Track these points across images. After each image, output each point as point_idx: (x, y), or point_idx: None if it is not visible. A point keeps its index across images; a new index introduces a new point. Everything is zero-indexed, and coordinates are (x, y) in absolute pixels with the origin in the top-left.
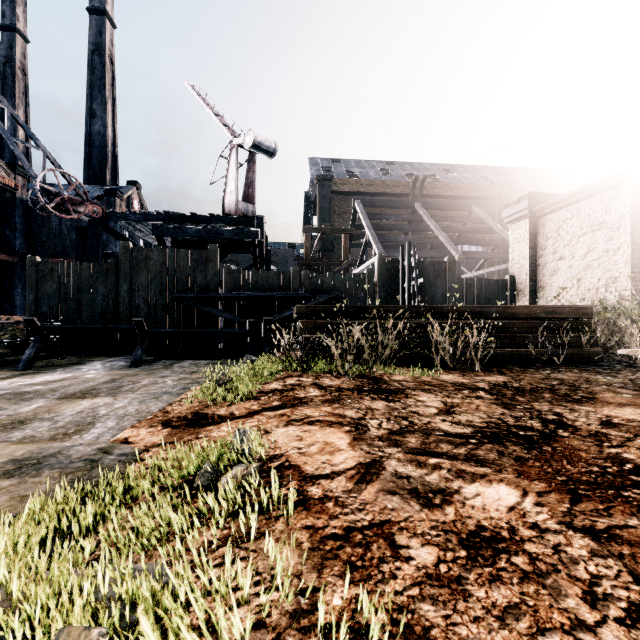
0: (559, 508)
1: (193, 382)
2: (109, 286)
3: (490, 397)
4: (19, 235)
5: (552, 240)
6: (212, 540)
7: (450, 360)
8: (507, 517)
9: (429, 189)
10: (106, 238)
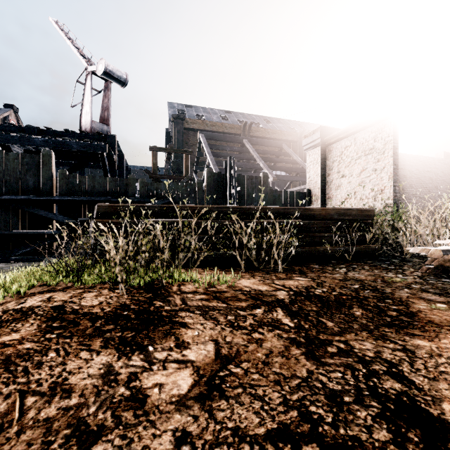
0: None
1: None
2: None
3: (289, 323)
4: None
5: (337, 162)
6: None
7: (255, 260)
8: None
9: (254, 132)
10: None
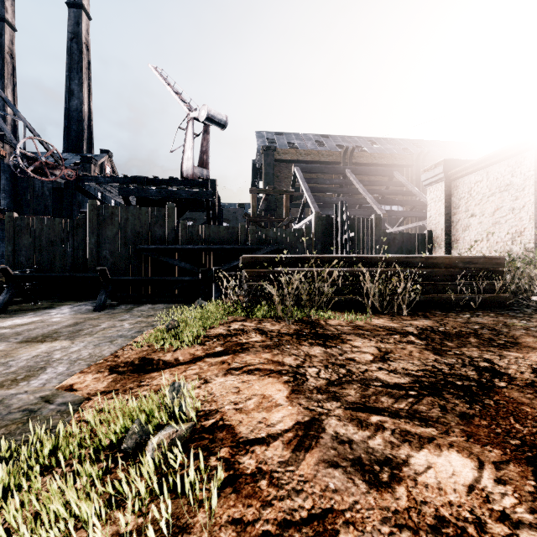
0: (524, 487)
1: (148, 325)
2: (79, 239)
3: (420, 342)
4: (7, 196)
5: (464, 200)
6: (122, 533)
7: (379, 305)
8: (468, 502)
9: (357, 158)
10: (82, 198)
